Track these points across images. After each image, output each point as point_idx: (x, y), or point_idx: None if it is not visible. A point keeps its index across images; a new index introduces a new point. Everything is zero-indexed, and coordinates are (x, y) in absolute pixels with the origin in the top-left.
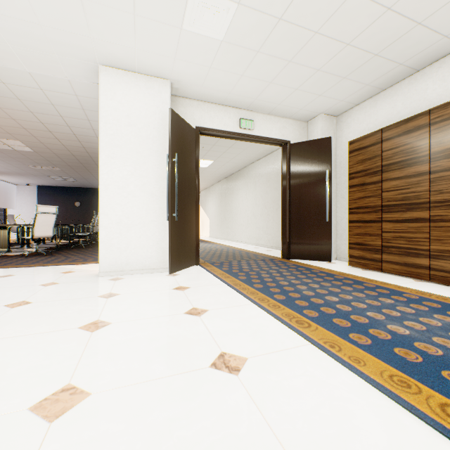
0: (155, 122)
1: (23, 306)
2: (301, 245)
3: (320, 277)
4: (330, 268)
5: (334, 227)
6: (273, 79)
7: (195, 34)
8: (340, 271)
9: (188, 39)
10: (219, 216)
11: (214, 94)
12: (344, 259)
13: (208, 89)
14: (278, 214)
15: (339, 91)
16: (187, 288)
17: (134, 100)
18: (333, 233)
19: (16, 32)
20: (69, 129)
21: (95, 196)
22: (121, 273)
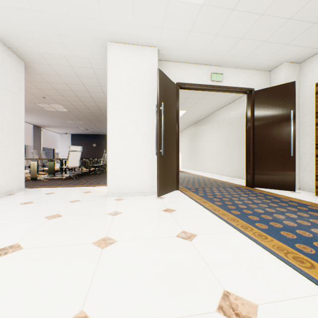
0: (147, 81)
1: (56, 219)
2: (265, 176)
3: (292, 206)
4: (297, 197)
5: (297, 161)
6: (243, 34)
7: (180, 2)
8: (311, 201)
9: (174, 8)
10: (188, 152)
11: (191, 55)
12: (308, 190)
13: (186, 51)
14: (239, 150)
15: (307, 37)
16: (173, 211)
17: (131, 65)
18: (296, 166)
19: (54, 25)
20: (88, 93)
21: (105, 140)
22: (122, 194)
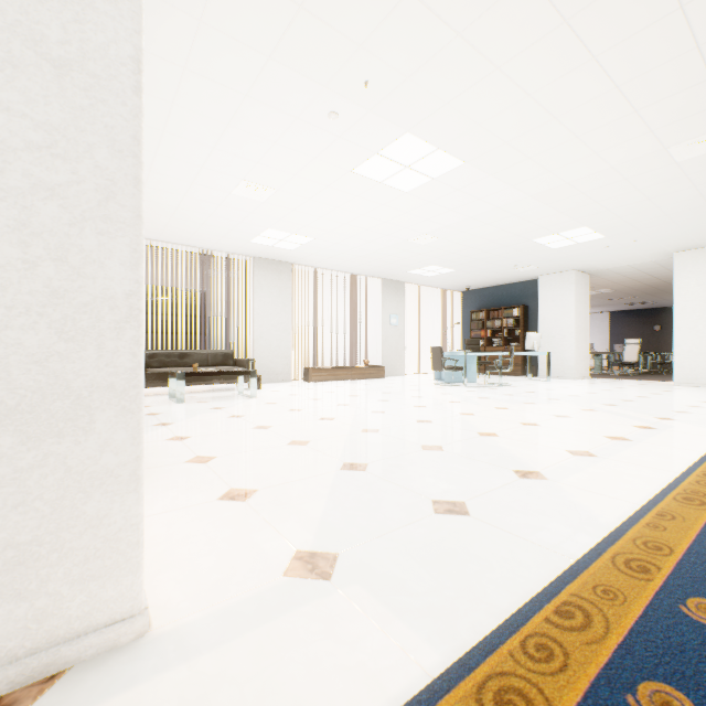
0: None
1: (634, 386)
2: None
3: None
4: None
5: None
6: None
7: None
8: None
9: None
10: None
11: None
12: None
13: None
14: None
15: None
16: None
17: (701, 267)
18: None
19: (625, 259)
20: (649, 276)
21: None
22: (690, 385)
